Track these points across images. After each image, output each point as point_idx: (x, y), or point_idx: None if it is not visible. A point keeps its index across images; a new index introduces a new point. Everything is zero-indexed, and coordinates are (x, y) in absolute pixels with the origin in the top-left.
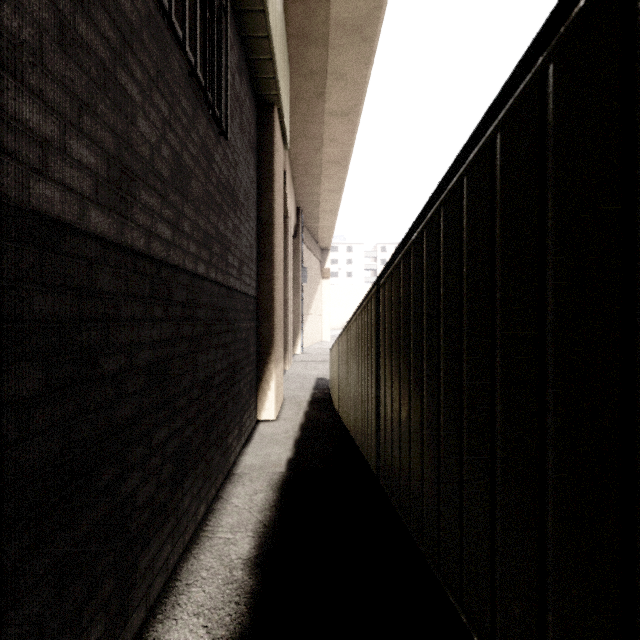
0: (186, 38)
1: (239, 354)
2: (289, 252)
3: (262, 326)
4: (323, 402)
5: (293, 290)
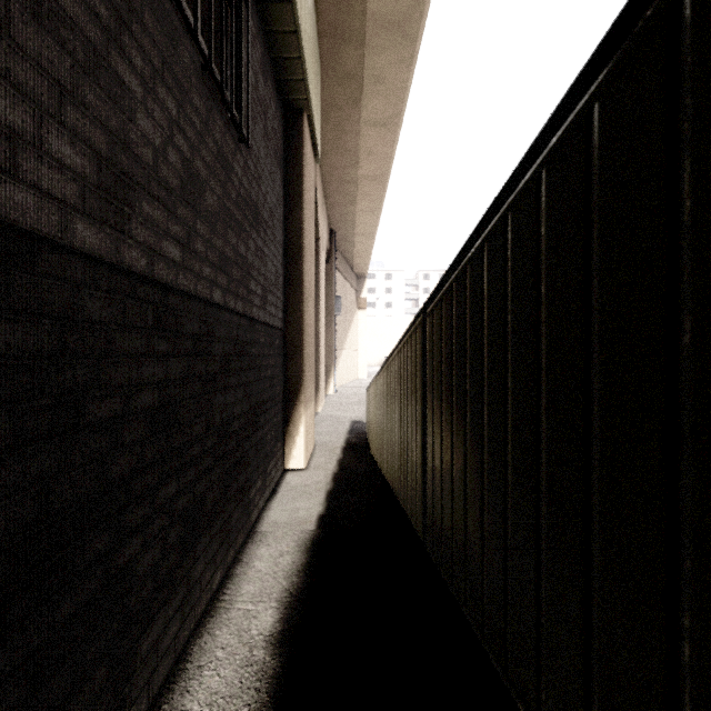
0: (198, 23)
1: (263, 394)
2: (321, 279)
3: (290, 362)
4: (359, 448)
5: (325, 322)
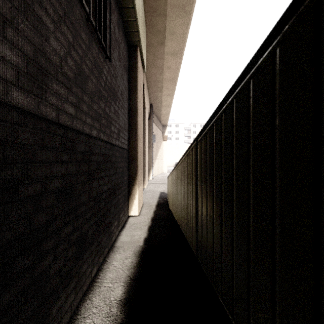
0: None
1: (118, 180)
2: (146, 126)
3: (131, 165)
4: (163, 205)
5: (148, 146)
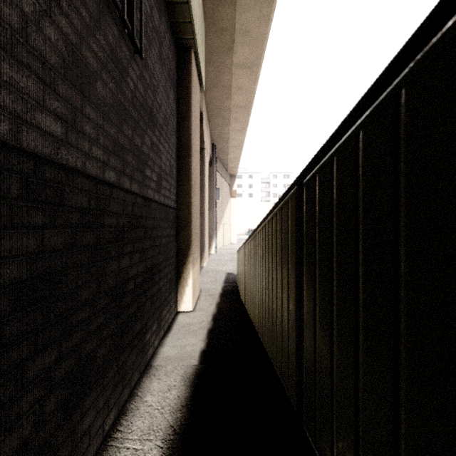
0: None
1: (158, 257)
2: (205, 176)
3: (181, 233)
4: (232, 294)
5: (209, 205)
